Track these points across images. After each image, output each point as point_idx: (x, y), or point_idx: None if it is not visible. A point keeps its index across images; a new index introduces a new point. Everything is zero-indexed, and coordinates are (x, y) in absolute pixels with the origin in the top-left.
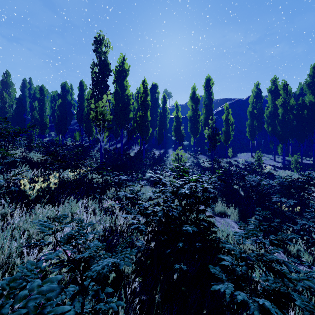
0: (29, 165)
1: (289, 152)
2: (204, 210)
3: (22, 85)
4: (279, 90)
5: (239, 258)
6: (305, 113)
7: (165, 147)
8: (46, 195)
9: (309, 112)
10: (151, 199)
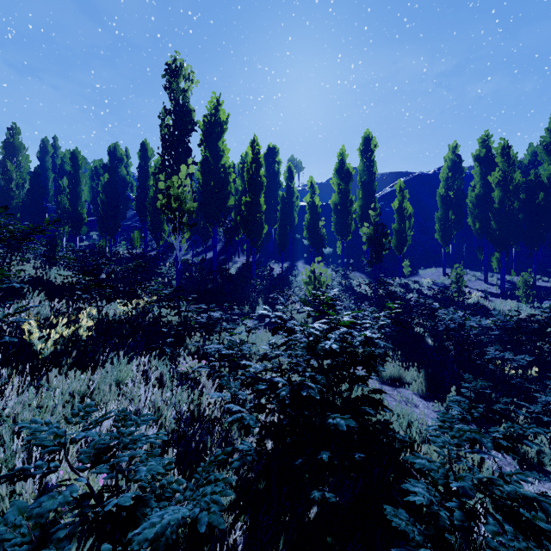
0: (48, 292)
1: (512, 266)
2: (365, 378)
3: (42, 149)
4: (494, 156)
5: (443, 486)
6: (542, 198)
7: (291, 258)
8: (71, 349)
9: (549, 196)
10: (266, 359)
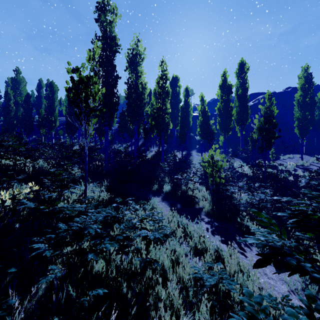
0: None
1: None
2: None
3: (38, 85)
4: None
5: None
6: None
7: (188, 148)
8: None
9: None
10: None
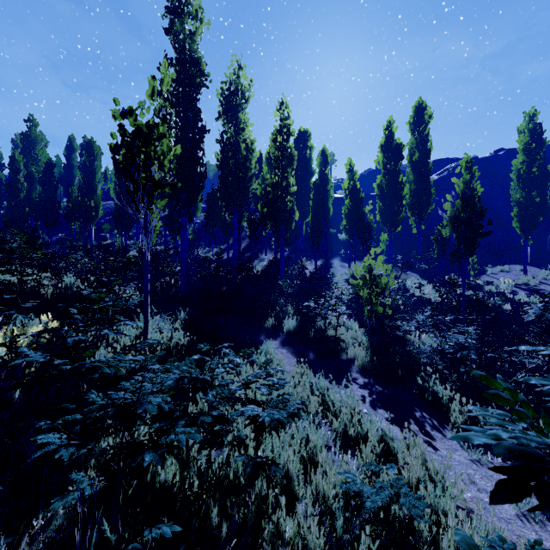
0: None
1: None
2: None
3: (68, 147)
4: None
5: None
6: None
7: (325, 255)
8: None
9: None
10: None
